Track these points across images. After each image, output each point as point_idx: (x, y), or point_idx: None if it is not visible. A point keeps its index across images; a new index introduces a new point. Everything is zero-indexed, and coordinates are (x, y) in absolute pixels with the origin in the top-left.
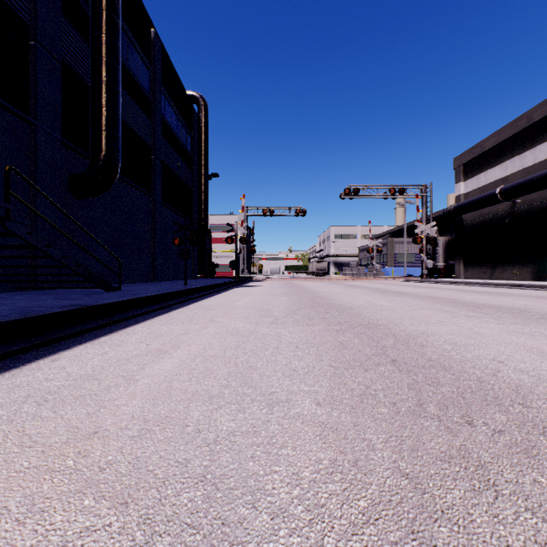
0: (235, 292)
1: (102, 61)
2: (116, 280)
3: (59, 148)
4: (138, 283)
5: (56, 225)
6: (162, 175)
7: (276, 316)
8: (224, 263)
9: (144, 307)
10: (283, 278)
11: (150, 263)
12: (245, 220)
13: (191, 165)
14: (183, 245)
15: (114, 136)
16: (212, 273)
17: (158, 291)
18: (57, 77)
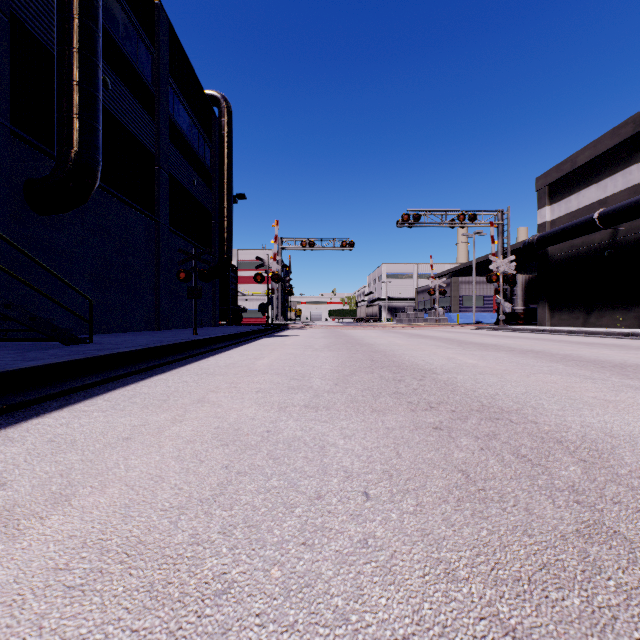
0: (261, 344)
1: (71, 20)
2: (102, 328)
3: (6, 139)
4: (134, 332)
5: (1, 249)
6: (171, 193)
7: (316, 389)
8: (255, 307)
9: (104, 371)
10: (326, 325)
11: (153, 306)
12: (280, 254)
13: (210, 183)
14: (199, 284)
15: (90, 126)
16: (238, 319)
17: (141, 345)
18: (3, 36)
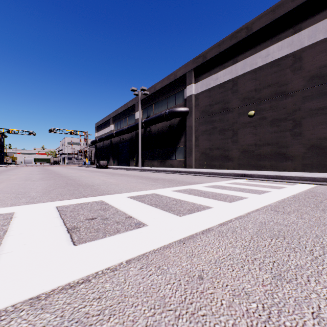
0: None
1: None
2: None
3: None
4: None
5: None
6: None
7: None
8: None
9: None
10: (17, 165)
11: None
12: None
13: None
14: None
15: None
16: None
17: None
18: None
